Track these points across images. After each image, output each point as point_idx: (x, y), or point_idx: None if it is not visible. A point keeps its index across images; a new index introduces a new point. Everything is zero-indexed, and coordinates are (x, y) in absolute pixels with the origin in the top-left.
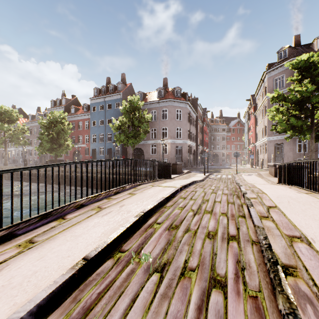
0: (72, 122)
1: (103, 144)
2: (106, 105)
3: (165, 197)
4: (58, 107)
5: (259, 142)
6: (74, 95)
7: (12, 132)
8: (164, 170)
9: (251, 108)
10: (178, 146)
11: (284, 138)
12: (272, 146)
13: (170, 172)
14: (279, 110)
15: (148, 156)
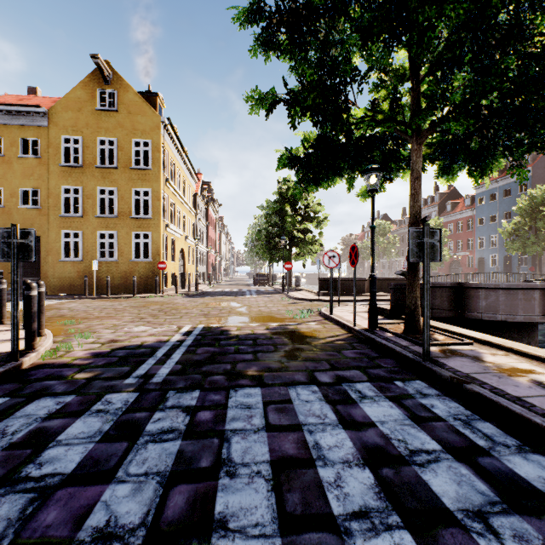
0: (448, 224)
1: (496, 251)
2: (502, 192)
3: None
4: (429, 208)
5: None
6: (450, 186)
7: (384, 245)
8: None
9: None
10: None
11: None
12: None
13: None
14: None
15: None
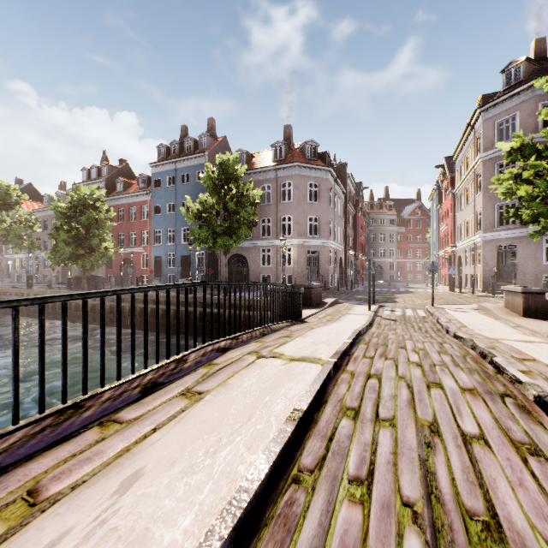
0: (119, 208)
1: (175, 248)
2: (180, 177)
3: (294, 419)
4: (93, 182)
5: (463, 243)
6: (122, 160)
7: (8, 225)
8: (287, 303)
9: (445, 182)
10: (312, 251)
11: (517, 236)
12: (492, 251)
13: (300, 307)
14: (522, 178)
15: (256, 270)
